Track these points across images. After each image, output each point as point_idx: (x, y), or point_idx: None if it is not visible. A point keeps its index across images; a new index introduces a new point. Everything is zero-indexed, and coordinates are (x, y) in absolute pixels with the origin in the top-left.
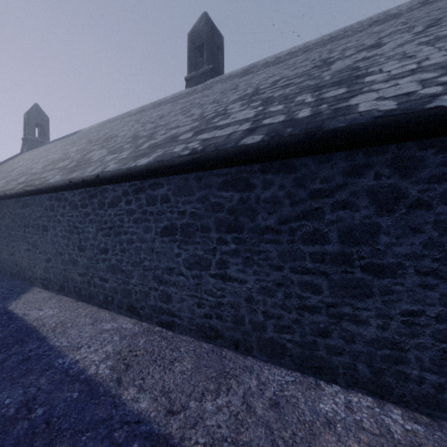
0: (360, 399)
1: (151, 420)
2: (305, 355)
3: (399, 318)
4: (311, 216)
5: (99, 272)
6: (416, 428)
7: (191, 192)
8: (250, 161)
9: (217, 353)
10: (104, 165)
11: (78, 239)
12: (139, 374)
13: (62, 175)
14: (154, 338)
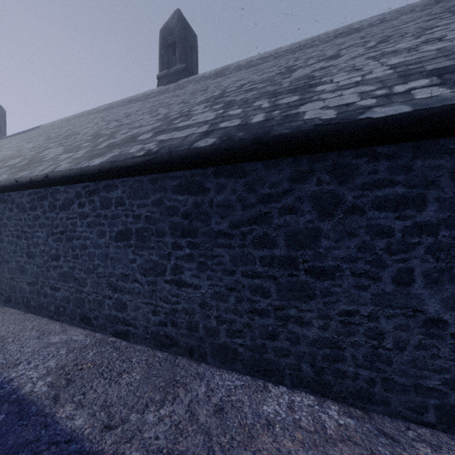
0: (303, 398)
1: (84, 438)
2: (255, 359)
3: (337, 318)
4: (260, 220)
5: (50, 280)
6: (348, 422)
7: (146, 195)
8: (203, 164)
9: (171, 361)
10: (56, 165)
11: (27, 244)
12: (80, 389)
13: (9, 174)
14: (105, 349)
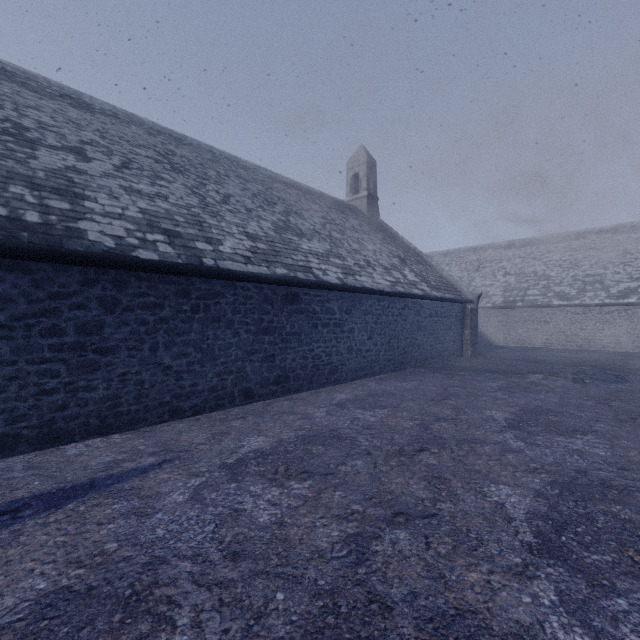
0: (94, 441)
1: None
2: (44, 433)
3: (117, 379)
4: (50, 314)
5: None
6: (128, 436)
7: None
8: None
9: None
10: None
11: None
12: None
13: None
14: None
